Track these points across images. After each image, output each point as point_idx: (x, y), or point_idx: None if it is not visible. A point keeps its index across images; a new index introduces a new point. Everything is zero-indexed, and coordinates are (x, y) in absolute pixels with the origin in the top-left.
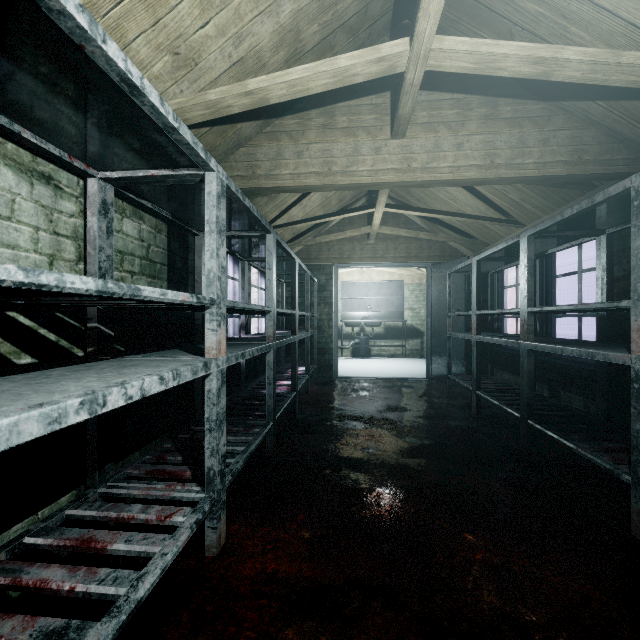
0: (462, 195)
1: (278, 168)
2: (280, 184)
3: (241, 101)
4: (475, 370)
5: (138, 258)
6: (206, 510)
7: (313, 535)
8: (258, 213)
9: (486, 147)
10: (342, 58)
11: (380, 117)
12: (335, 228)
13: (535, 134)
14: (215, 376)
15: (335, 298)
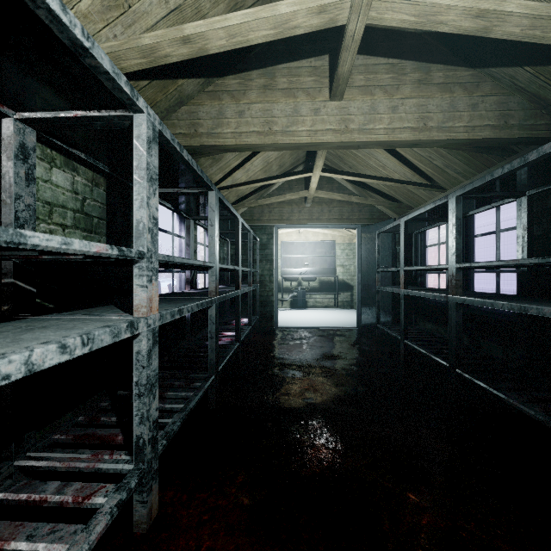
0: (391, 162)
1: (220, 127)
2: (222, 142)
3: (178, 48)
4: (403, 321)
5: (71, 211)
6: (132, 486)
7: (252, 501)
8: (198, 168)
9: (419, 110)
10: (283, 4)
11: (319, 79)
12: (276, 192)
13: (465, 99)
14: (145, 336)
15: (276, 255)
